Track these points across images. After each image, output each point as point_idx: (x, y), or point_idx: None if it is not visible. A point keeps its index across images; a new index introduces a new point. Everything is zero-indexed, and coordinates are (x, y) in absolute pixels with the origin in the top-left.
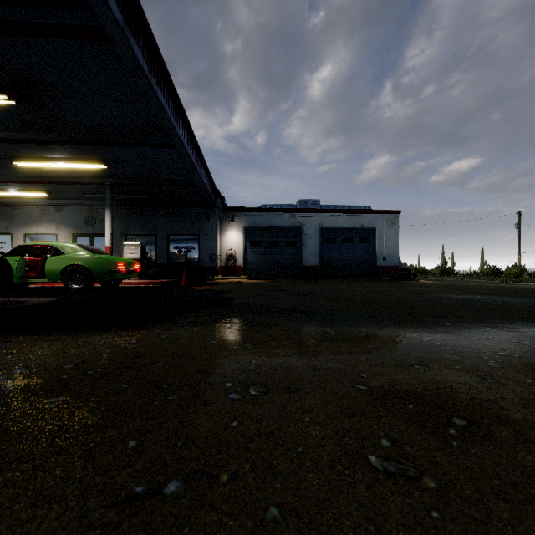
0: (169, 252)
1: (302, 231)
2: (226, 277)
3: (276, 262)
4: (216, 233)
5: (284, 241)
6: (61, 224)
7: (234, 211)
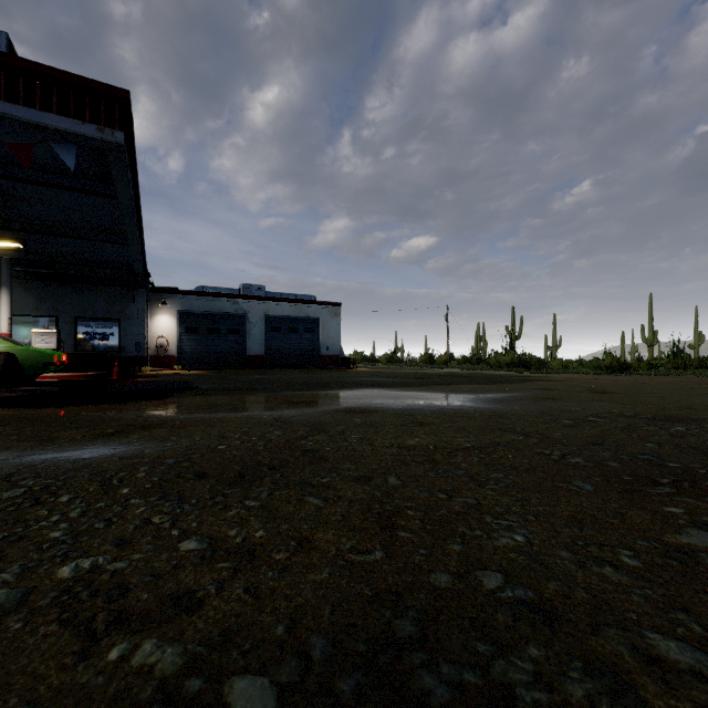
0: (76, 339)
1: (246, 319)
2: (156, 368)
3: (217, 352)
4: (143, 318)
5: (226, 328)
6: None
7: (166, 293)
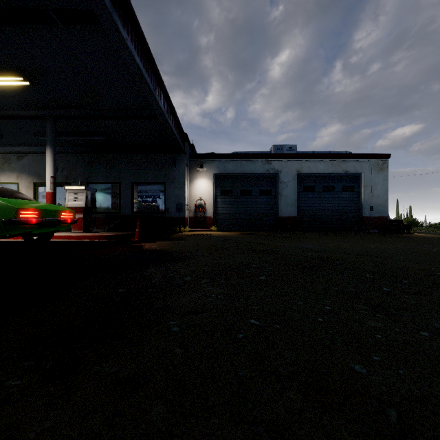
0: (133, 202)
1: (277, 179)
2: (195, 228)
3: (249, 213)
4: (183, 181)
5: (258, 189)
6: (22, 173)
7: (203, 158)
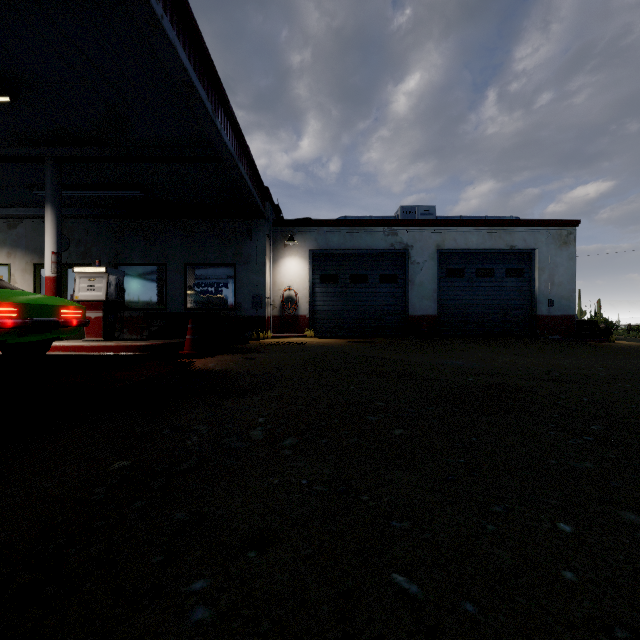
0: (186, 293)
1: (407, 258)
2: (281, 334)
3: (363, 310)
4: (263, 261)
5: (377, 274)
6: (16, 248)
7: (294, 226)
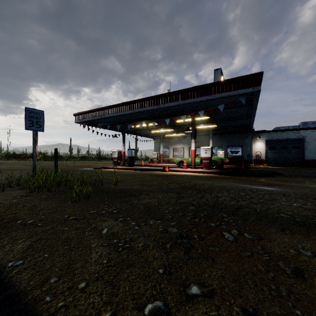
0: (227, 153)
1: (304, 140)
2: (256, 165)
3: (285, 158)
4: (250, 144)
5: (291, 146)
6: (185, 144)
7: (259, 133)
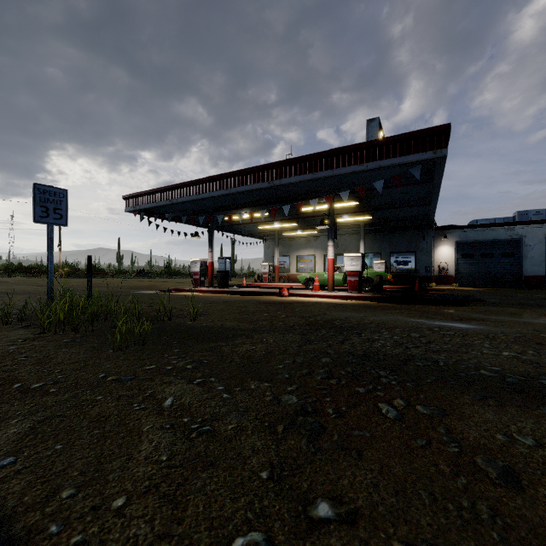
0: (390, 265)
1: (521, 243)
2: (439, 284)
3: (490, 272)
4: (430, 249)
5: (500, 252)
6: (317, 248)
7: (446, 230)
